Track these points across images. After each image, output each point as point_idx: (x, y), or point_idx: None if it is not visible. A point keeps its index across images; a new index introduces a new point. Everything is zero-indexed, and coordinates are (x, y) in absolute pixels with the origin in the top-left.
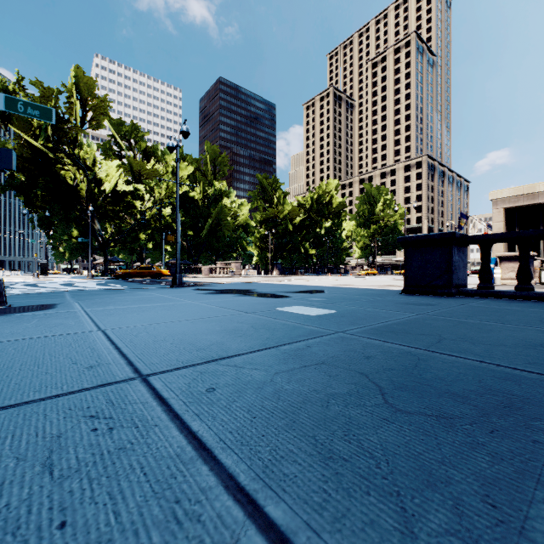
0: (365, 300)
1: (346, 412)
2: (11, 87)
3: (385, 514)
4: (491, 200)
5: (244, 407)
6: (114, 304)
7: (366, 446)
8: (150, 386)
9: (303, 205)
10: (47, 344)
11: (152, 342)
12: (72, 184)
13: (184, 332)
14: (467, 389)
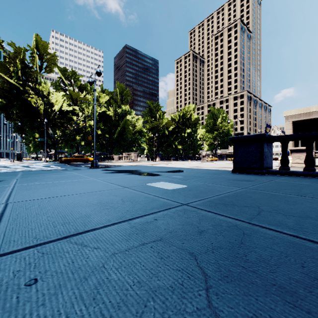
0: (208, 177)
1: None
2: None
3: None
4: (284, 116)
5: (44, 317)
6: (40, 181)
7: None
8: None
9: (174, 119)
10: None
11: (33, 215)
12: (35, 106)
13: (67, 205)
14: (293, 279)
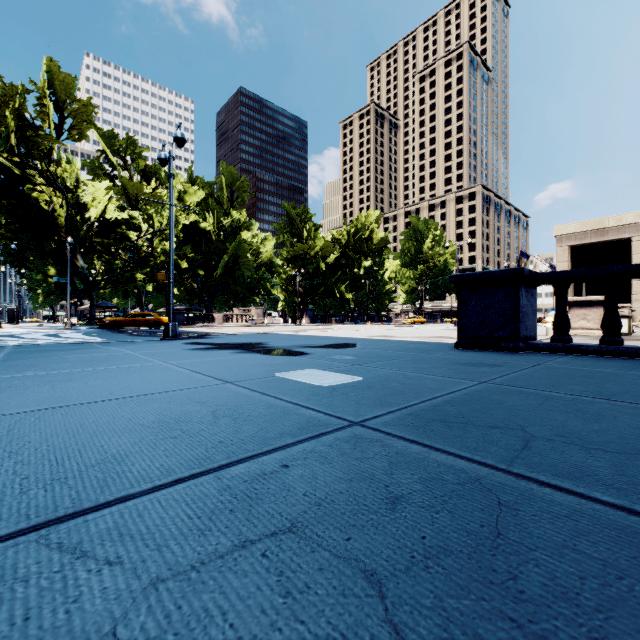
0: (407, 358)
1: None
2: None
3: None
4: (555, 236)
5: None
6: (39, 368)
7: None
8: None
9: (339, 240)
10: None
11: None
12: (47, 209)
13: (79, 429)
14: None
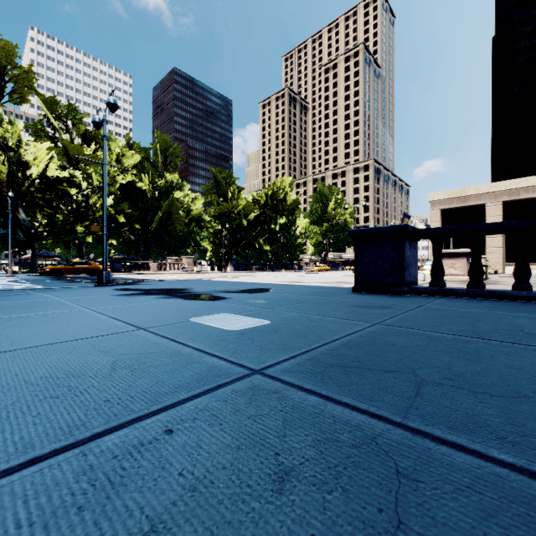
0: (312, 302)
1: None
2: None
3: None
4: (430, 201)
5: None
6: None
7: None
8: None
9: (258, 201)
10: None
11: None
12: None
13: None
14: None
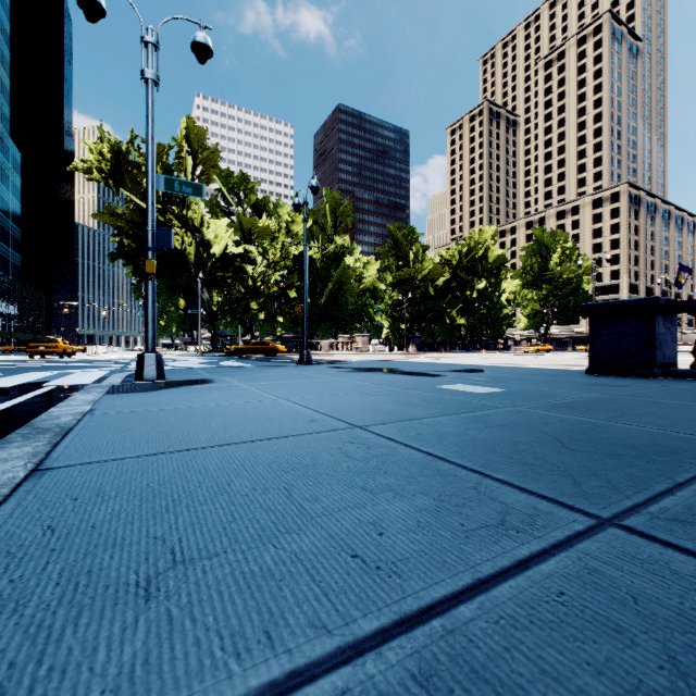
0: (538, 380)
1: (532, 449)
2: (124, 148)
3: (563, 480)
4: None
5: (452, 444)
6: (265, 380)
7: (549, 462)
8: (371, 432)
9: (449, 261)
10: (255, 407)
11: (340, 408)
12: (180, 248)
13: (361, 403)
14: (638, 444)
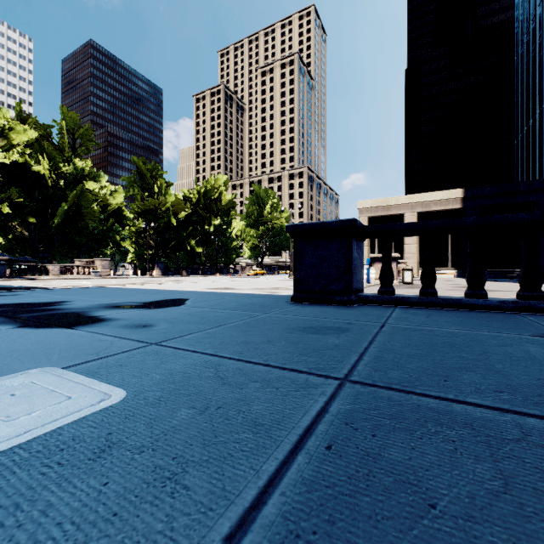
0: (237, 323)
1: None
2: None
3: None
4: (359, 209)
5: None
6: None
7: None
8: None
9: (190, 198)
10: None
11: None
12: None
13: None
14: None
